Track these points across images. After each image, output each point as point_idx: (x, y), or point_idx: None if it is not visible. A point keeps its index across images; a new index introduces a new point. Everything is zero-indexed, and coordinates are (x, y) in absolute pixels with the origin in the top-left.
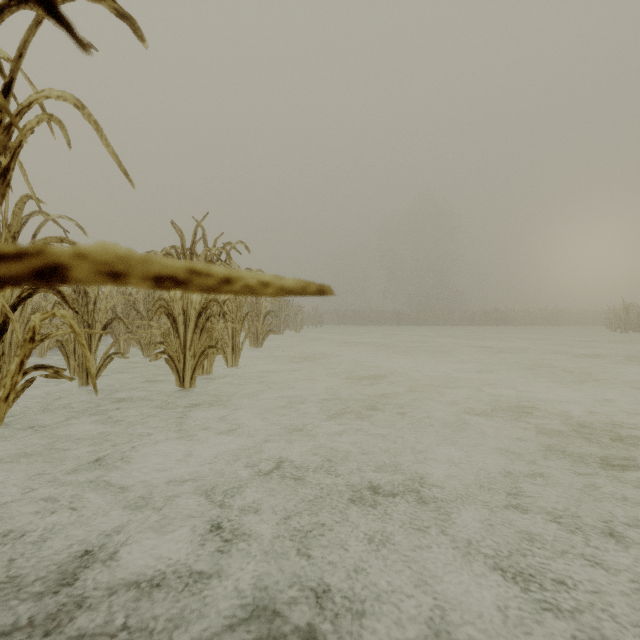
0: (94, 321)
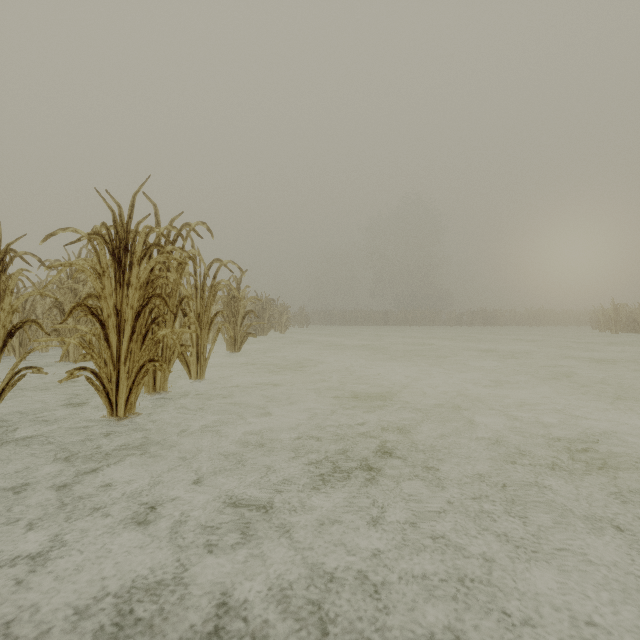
0: None
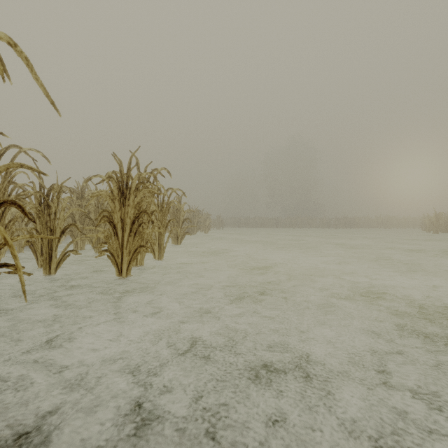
0: (54, 227)
